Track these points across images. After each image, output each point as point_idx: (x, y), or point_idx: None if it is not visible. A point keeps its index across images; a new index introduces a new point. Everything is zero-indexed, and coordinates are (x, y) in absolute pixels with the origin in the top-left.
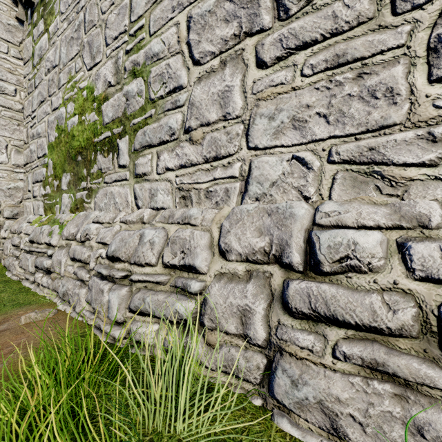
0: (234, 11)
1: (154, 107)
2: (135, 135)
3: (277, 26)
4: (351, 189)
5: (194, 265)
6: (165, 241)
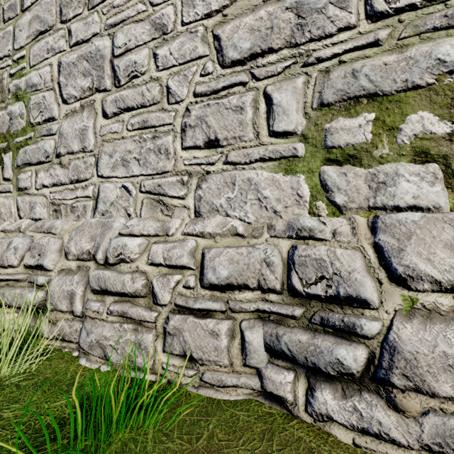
0: (89, 69)
1: (33, 130)
2: (18, 153)
3: (114, 90)
4: (150, 210)
5: (43, 264)
6: (29, 247)
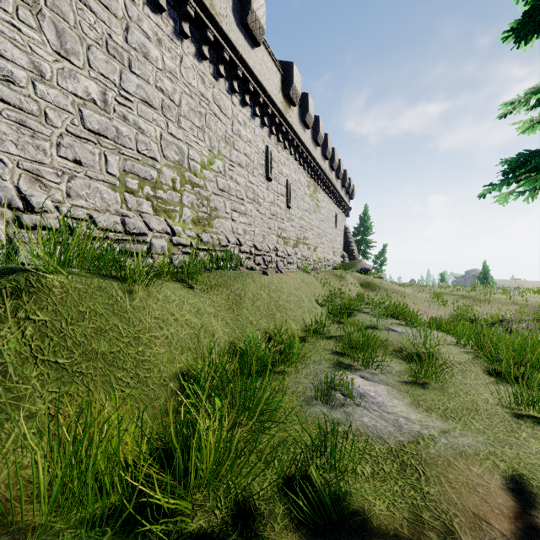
0: None
1: None
2: None
3: None
4: (29, 183)
5: None
6: None
